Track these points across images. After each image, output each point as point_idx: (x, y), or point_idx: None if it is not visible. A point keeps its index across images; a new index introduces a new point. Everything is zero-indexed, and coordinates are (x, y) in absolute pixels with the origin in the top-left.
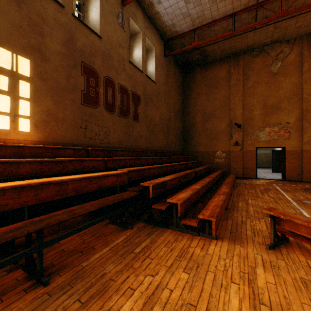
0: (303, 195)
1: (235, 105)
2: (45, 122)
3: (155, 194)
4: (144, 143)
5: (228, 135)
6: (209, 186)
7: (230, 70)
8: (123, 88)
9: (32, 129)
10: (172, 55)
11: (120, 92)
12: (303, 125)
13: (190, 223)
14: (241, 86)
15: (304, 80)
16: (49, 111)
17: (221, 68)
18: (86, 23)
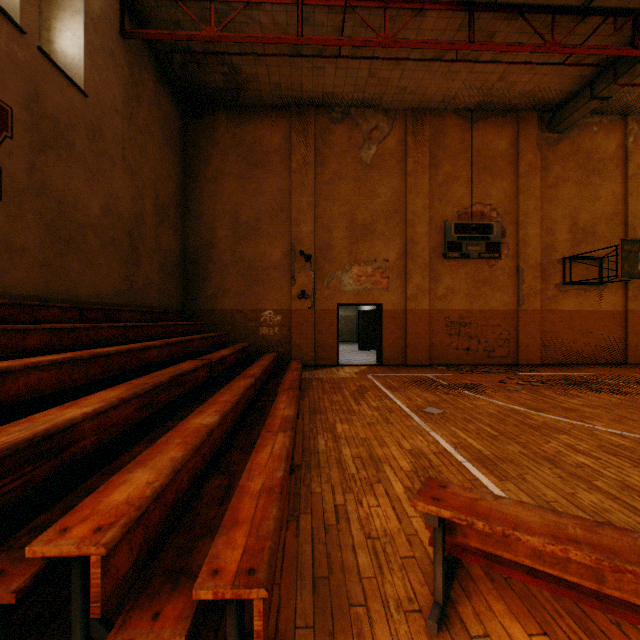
0: (420, 395)
1: (302, 214)
2: None
3: None
4: (32, 278)
5: (287, 276)
6: (245, 403)
7: (291, 136)
8: None
9: None
10: (149, 47)
11: None
12: (407, 266)
13: (152, 638)
14: (313, 175)
15: (409, 188)
16: None
17: (273, 127)
18: None
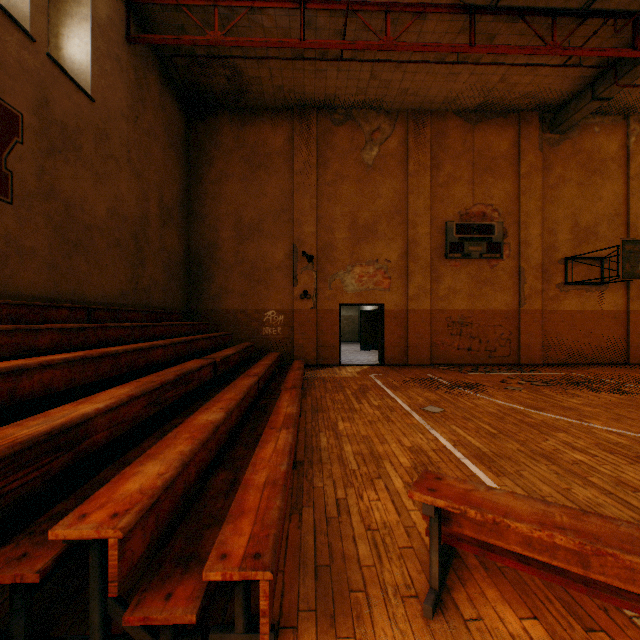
0: (421, 394)
1: (304, 215)
2: None
3: (1, 502)
4: (42, 279)
5: (289, 277)
6: (249, 401)
7: (293, 137)
8: None
9: None
10: (154, 51)
11: None
12: (409, 266)
13: (165, 615)
14: (315, 176)
15: (411, 189)
16: None
17: (276, 129)
18: None
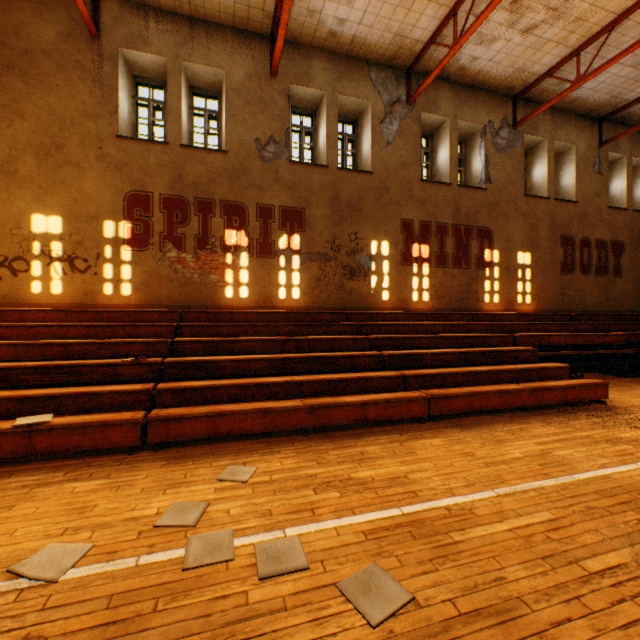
0: None
1: None
2: (537, 295)
3: None
4: (629, 303)
5: None
6: None
7: None
8: (599, 242)
9: (531, 301)
10: None
11: (596, 248)
12: None
13: None
14: None
15: None
16: (539, 285)
17: None
18: (556, 189)
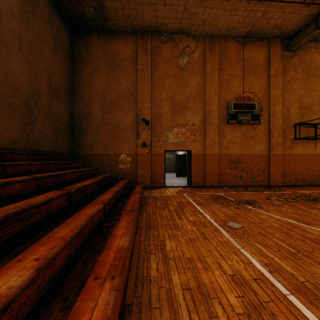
0: (220, 210)
1: (143, 96)
2: None
3: None
4: None
5: (134, 134)
6: (90, 229)
7: (137, 49)
8: None
9: None
10: None
11: None
12: (206, 128)
13: None
14: (150, 73)
15: (207, 82)
16: None
17: (126, 44)
18: None
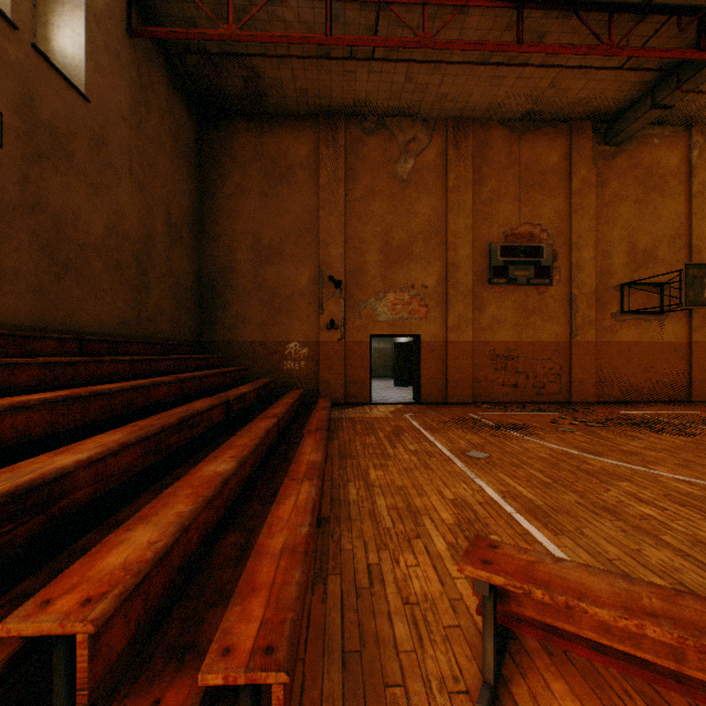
0: (462, 437)
1: (331, 235)
2: None
3: None
4: (25, 305)
5: (314, 305)
6: (267, 446)
7: (318, 148)
8: None
9: None
10: (160, 48)
11: None
12: (448, 293)
13: None
14: (343, 192)
15: (450, 206)
16: None
17: (299, 138)
18: None
